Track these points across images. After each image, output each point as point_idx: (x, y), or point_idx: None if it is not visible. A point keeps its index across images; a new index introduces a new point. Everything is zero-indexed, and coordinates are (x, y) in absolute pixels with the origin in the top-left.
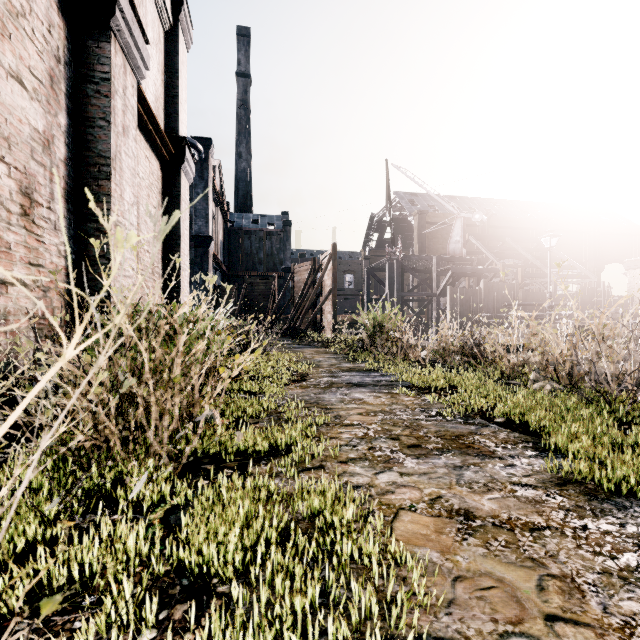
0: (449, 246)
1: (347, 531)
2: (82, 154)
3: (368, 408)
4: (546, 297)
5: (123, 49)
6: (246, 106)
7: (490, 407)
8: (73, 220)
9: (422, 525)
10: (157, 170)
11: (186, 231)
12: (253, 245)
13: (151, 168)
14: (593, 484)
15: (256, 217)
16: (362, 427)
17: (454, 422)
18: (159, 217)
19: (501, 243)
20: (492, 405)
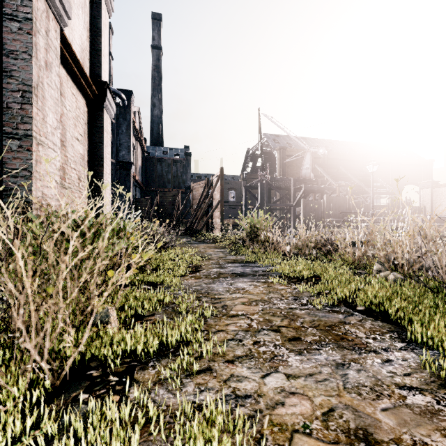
0: (302, 171)
1: None
2: (6, 81)
3: (250, 297)
4: (368, 207)
5: None
6: (158, 70)
7: (349, 295)
8: None
9: None
10: (83, 106)
11: (108, 155)
12: (163, 169)
13: (77, 103)
14: None
15: (166, 149)
16: (246, 318)
17: (324, 311)
18: (85, 143)
19: (336, 170)
20: (354, 295)
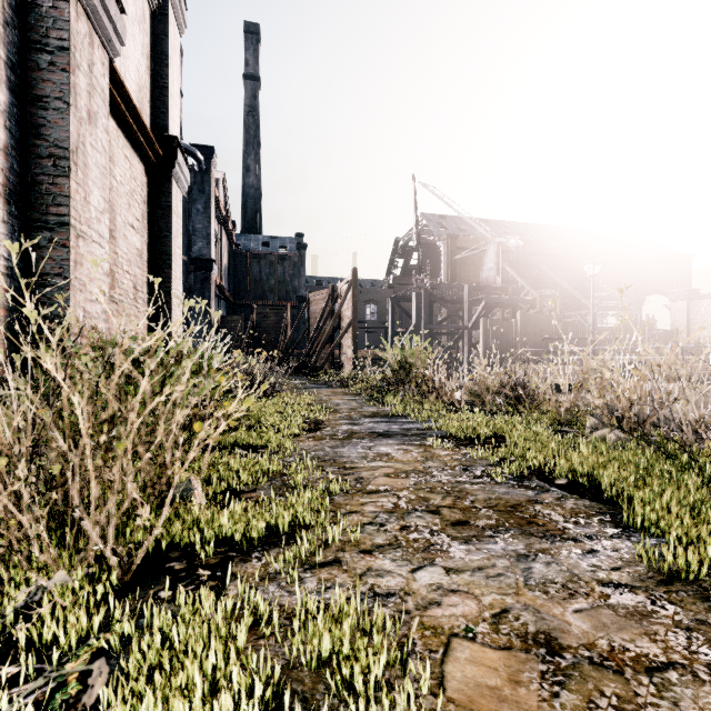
0: (482, 274)
1: (375, 685)
2: (31, 143)
3: (397, 467)
4: (587, 330)
5: (88, 14)
6: (255, 113)
7: (546, 463)
8: (18, 227)
9: (487, 668)
10: (141, 175)
11: (178, 250)
12: (263, 270)
13: (133, 171)
14: (707, 580)
15: (266, 239)
16: (391, 495)
17: (506, 485)
18: (144, 232)
19: (537, 271)
20: (552, 463)
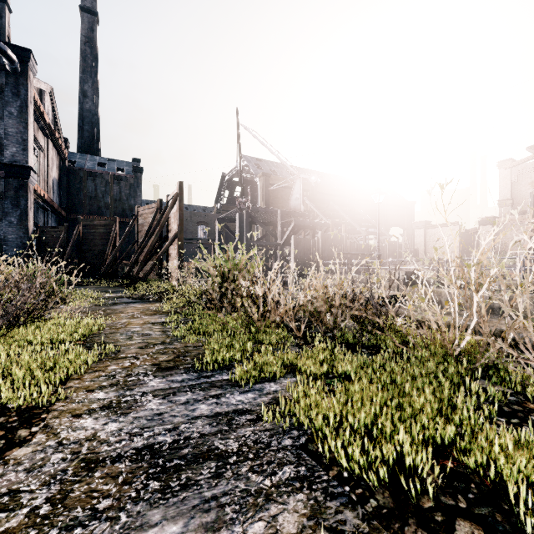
0: (290, 202)
1: None
2: None
3: None
4: (366, 248)
5: None
6: (92, 44)
7: None
8: None
9: None
10: None
11: None
12: (98, 188)
13: None
14: None
15: (103, 160)
16: None
17: None
18: None
19: (327, 205)
20: None
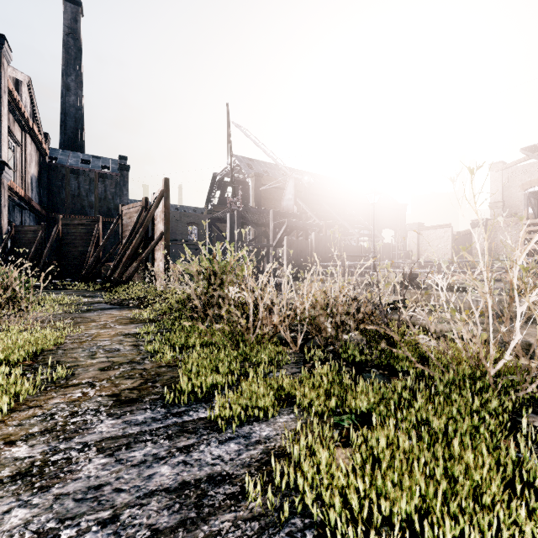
0: (283, 202)
1: None
2: None
3: None
4: (360, 250)
5: None
6: (76, 36)
7: None
8: None
9: None
10: None
11: None
12: (82, 186)
13: None
14: None
15: (87, 157)
16: None
17: None
18: None
19: (319, 206)
20: None
